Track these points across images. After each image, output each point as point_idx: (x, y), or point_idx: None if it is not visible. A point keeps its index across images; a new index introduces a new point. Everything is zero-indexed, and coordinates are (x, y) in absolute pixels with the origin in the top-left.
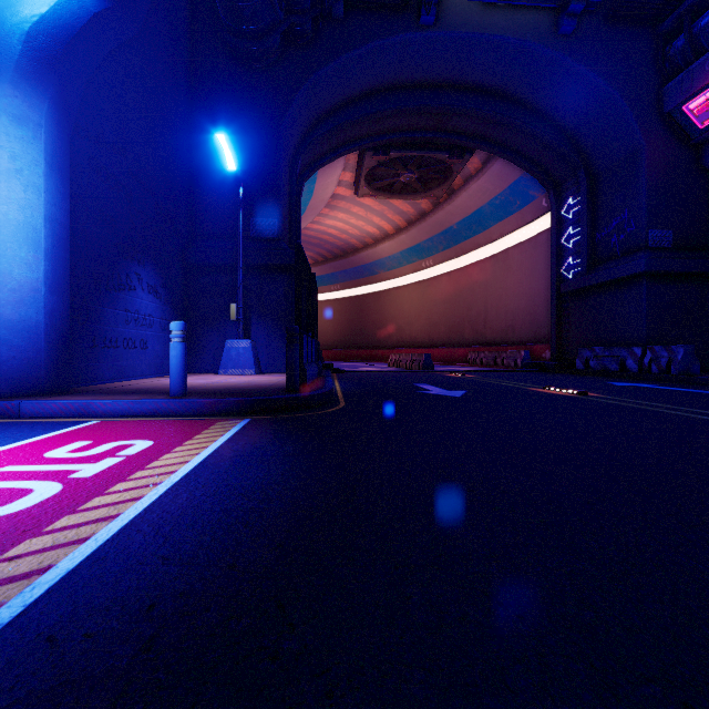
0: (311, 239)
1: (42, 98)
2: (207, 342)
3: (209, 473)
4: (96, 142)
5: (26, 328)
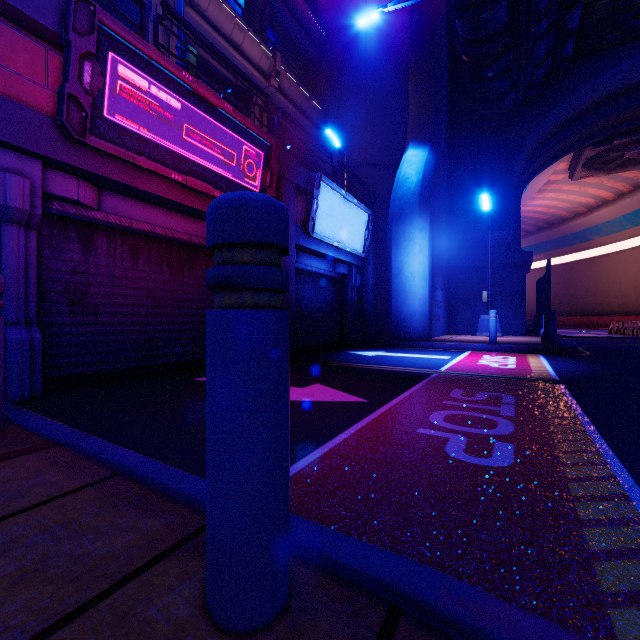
0: None
1: (426, 217)
2: (462, 315)
3: (556, 363)
4: None
5: (423, 314)
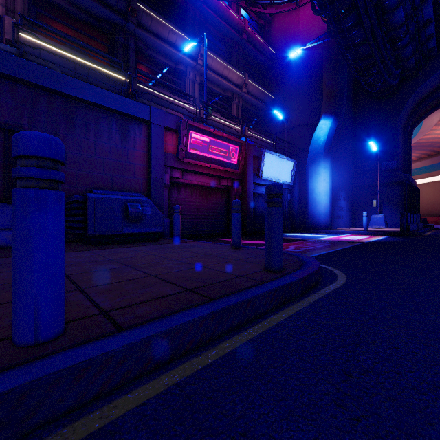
0: (423, 144)
1: (328, 161)
2: (362, 215)
3: (384, 239)
4: (333, 161)
5: (326, 214)
